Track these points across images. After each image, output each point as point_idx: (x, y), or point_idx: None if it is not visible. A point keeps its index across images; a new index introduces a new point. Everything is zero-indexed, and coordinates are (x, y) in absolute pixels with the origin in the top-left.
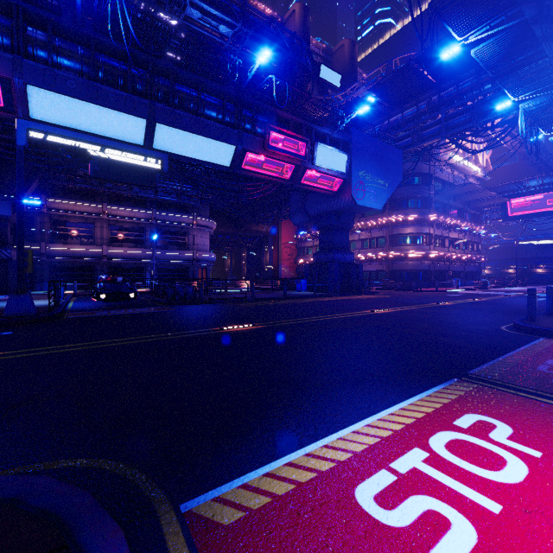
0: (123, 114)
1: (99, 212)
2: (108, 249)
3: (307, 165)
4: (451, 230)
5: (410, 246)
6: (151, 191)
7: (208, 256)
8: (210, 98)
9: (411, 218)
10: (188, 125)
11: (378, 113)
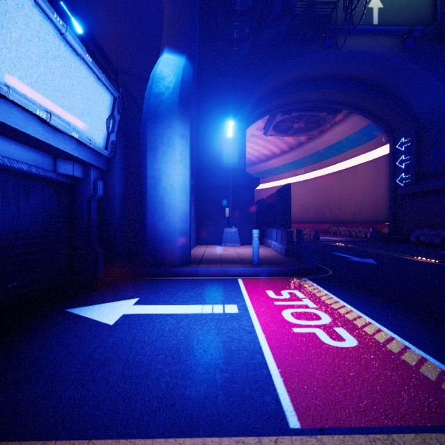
0: None
1: None
2: None
3: None
4: None
5: None
6: None
7: None
8: None
9: None
10: None
11: None
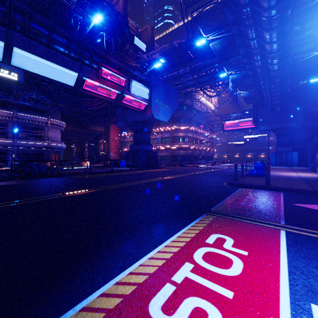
0: None
1: None
2: None
3: (125, 92)
4: (200, 135)
5: (182, 143)
6: (12, 97)
7: (60, 145)
8: (59, 38)
9: (182, 128)
10: (41, 53)
11: (165, 69)
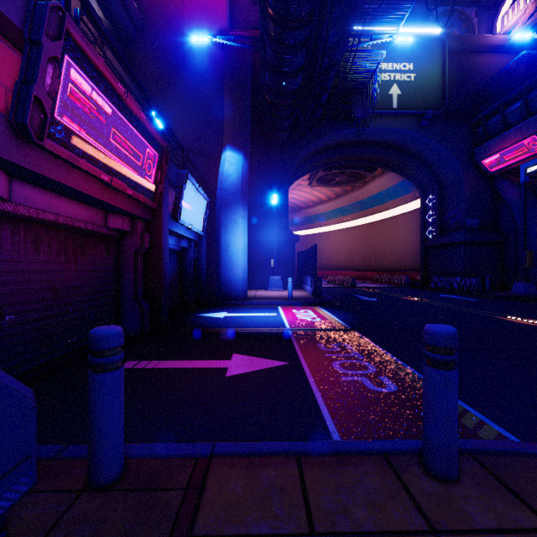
0: None
1: None
2: None
3: None
4: None
5: None
6: None
7: None
8: None
9: None
10: None
11: None
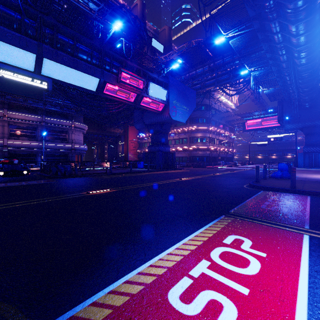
0: (17, 48)
1: (1, 115)
2: (8, 141)
3: (144, 94)
4: (220, 135)
5: (200, 143)
6: (41, 103)
7: (82, 147)
8: (82, 47)
9: (200, 128)
10: (67, 62)
11: (183, 69)
